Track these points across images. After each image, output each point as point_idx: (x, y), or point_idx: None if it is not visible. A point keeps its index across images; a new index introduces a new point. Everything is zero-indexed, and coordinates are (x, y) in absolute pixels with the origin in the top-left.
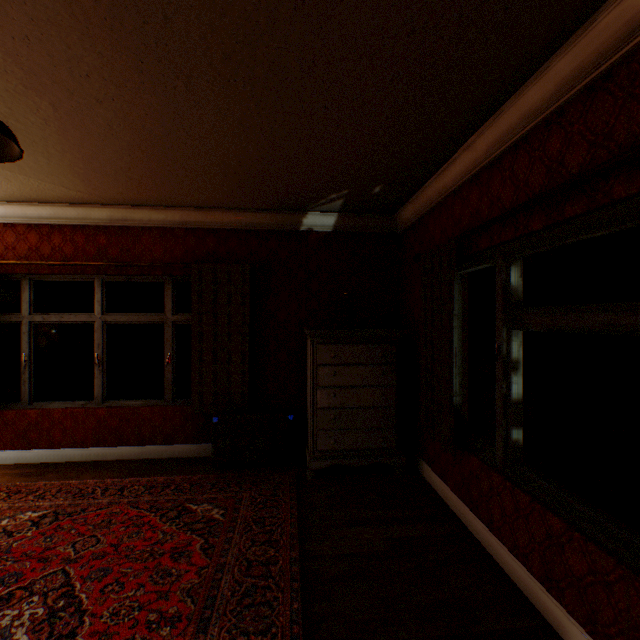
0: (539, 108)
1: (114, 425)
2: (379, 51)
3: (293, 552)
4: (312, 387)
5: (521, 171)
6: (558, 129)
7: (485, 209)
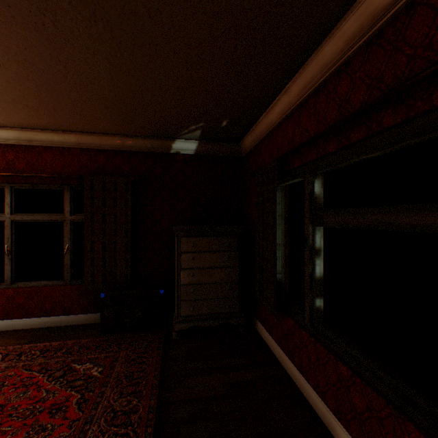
0: (333, 60)
1: (21, 302)
2: (210, 3)
3: (152, 401)
4: (177, 269)
5: (321, 109)
6: (346, 76)
7: (297, 138)
